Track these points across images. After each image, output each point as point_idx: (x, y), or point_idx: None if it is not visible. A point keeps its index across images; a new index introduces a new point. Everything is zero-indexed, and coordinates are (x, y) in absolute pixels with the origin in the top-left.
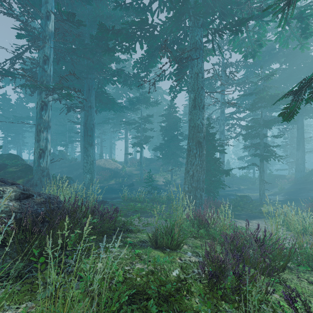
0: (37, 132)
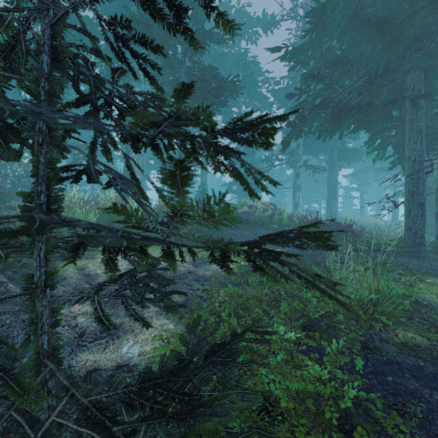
0: (294, 193)
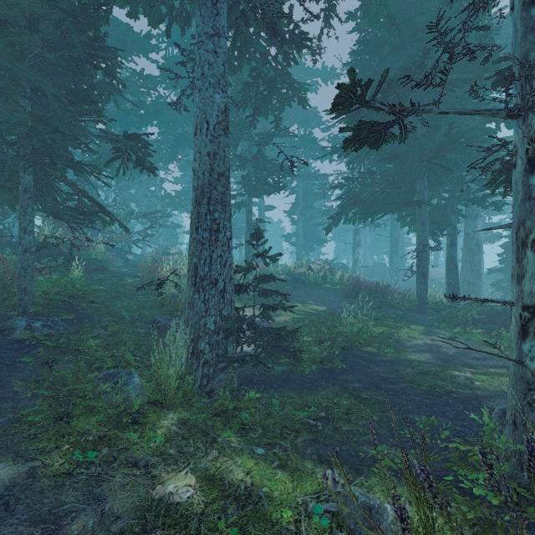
0: (353, 249)
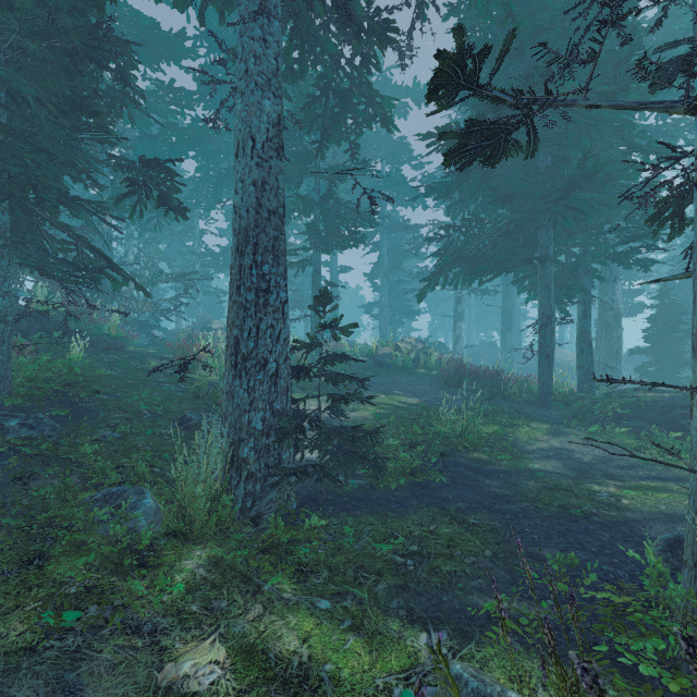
0: (454, 323)
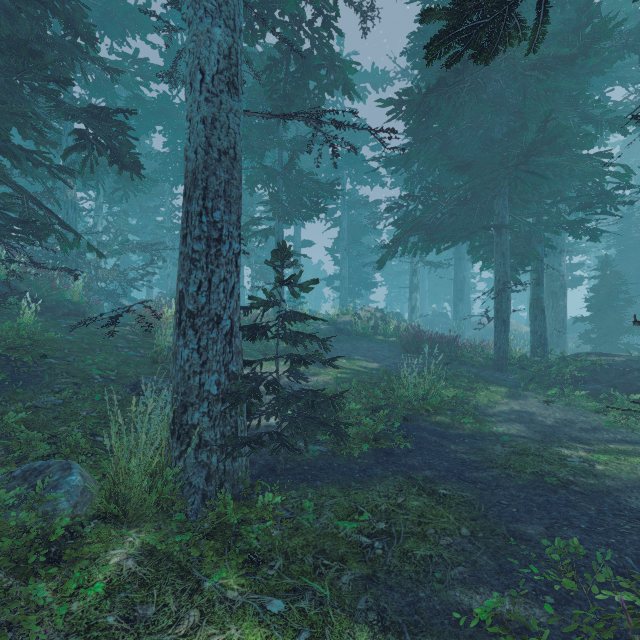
0: (410, 294)
